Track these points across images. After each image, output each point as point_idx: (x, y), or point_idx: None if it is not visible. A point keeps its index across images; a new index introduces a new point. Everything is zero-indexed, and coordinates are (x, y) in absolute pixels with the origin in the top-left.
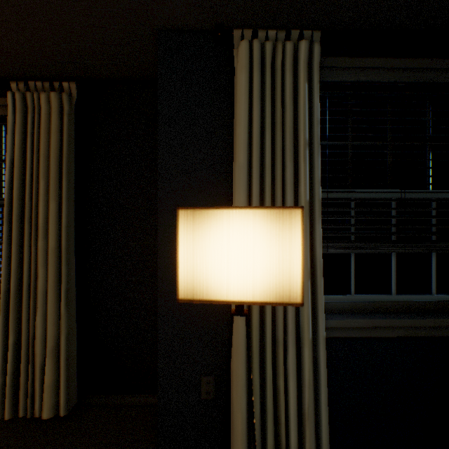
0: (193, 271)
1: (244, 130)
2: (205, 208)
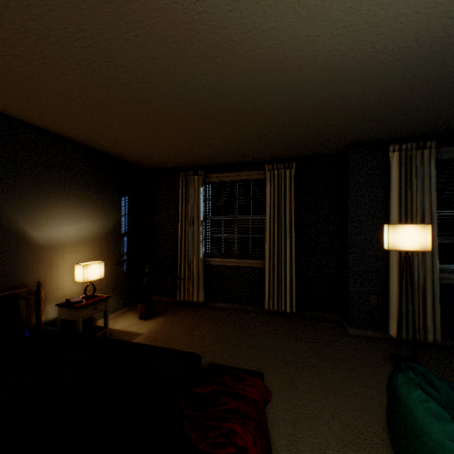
0: (393, 242)
1: (396, 190)
2: (397, 224)
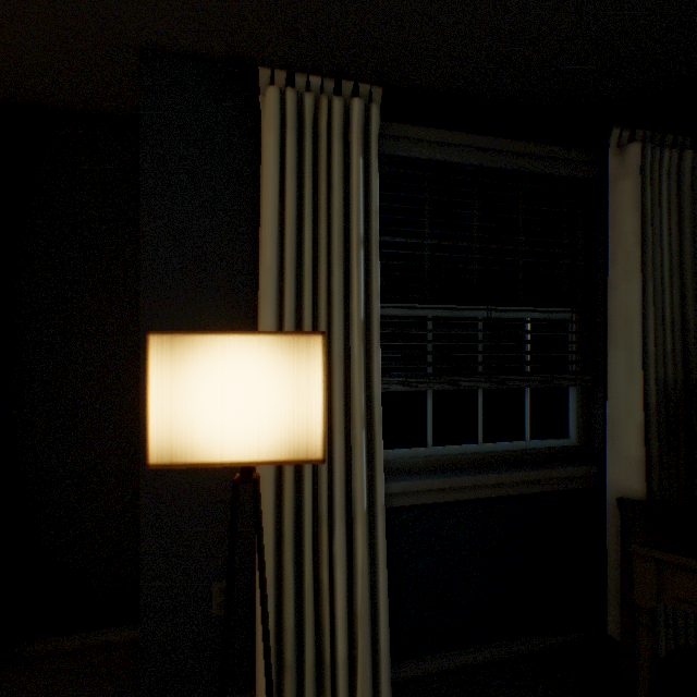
0: (172, 423)
1: (273, 217)
2: (190, 333)
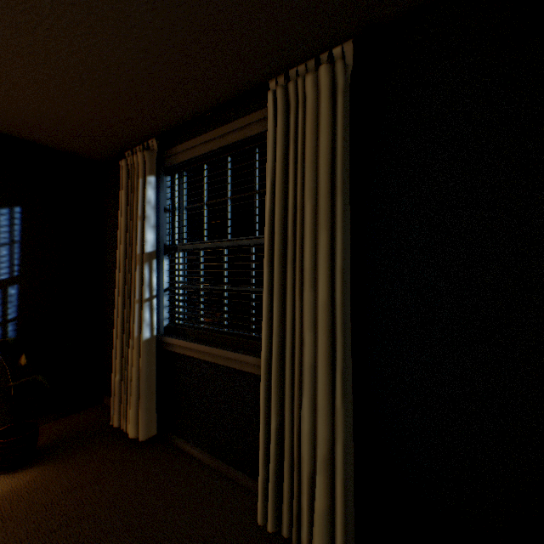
0: None
1: None
2: None
